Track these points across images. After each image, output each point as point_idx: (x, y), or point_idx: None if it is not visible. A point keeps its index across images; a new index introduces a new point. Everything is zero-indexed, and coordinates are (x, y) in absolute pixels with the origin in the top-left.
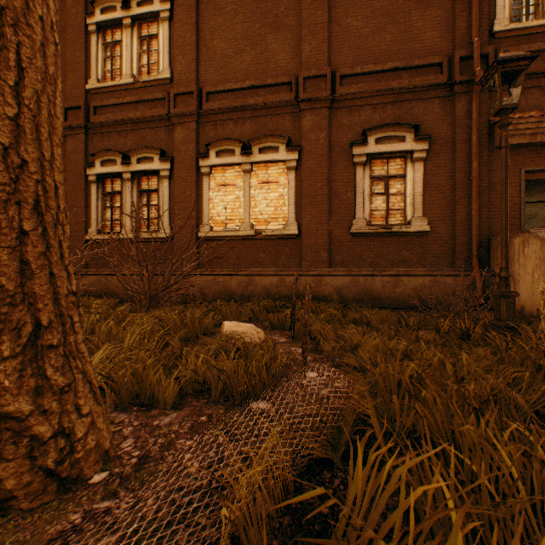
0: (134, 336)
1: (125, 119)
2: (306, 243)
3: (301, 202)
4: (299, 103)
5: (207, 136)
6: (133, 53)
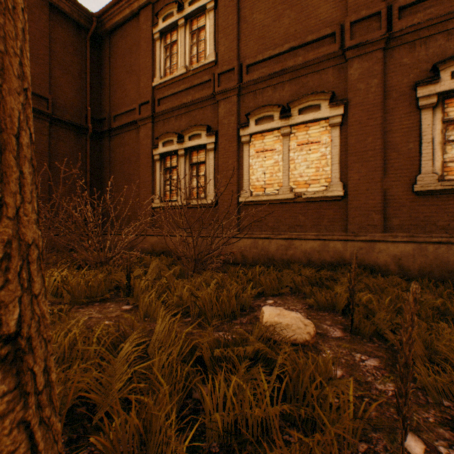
0: (163, 323)
1: (179, 105)
2: (354, 204)
3: (347, 160)
4: (344, 52)
5: (247, 107)
6: (185, 47)
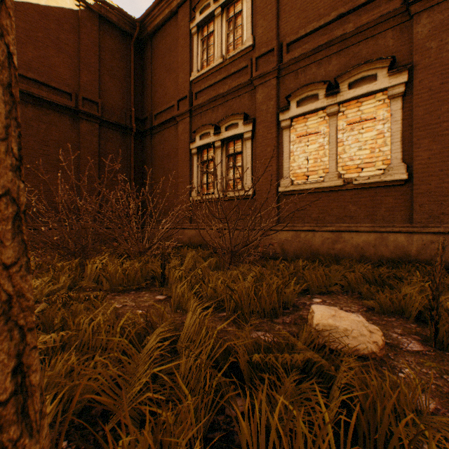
0: (194, 316)
1: (216, 95)
2: (421, 189)
3: (412, 136)
4: (408, 7)
5: (287, 89)
6: (222, 37)
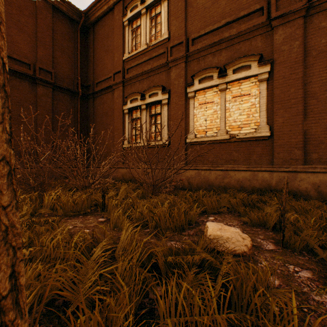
0: (127, 233)
1: (142, 72)
2: (278, 143)
3: (273, 107)
4: (270, 22)
5: (192, 70)
6: (146, 30)
